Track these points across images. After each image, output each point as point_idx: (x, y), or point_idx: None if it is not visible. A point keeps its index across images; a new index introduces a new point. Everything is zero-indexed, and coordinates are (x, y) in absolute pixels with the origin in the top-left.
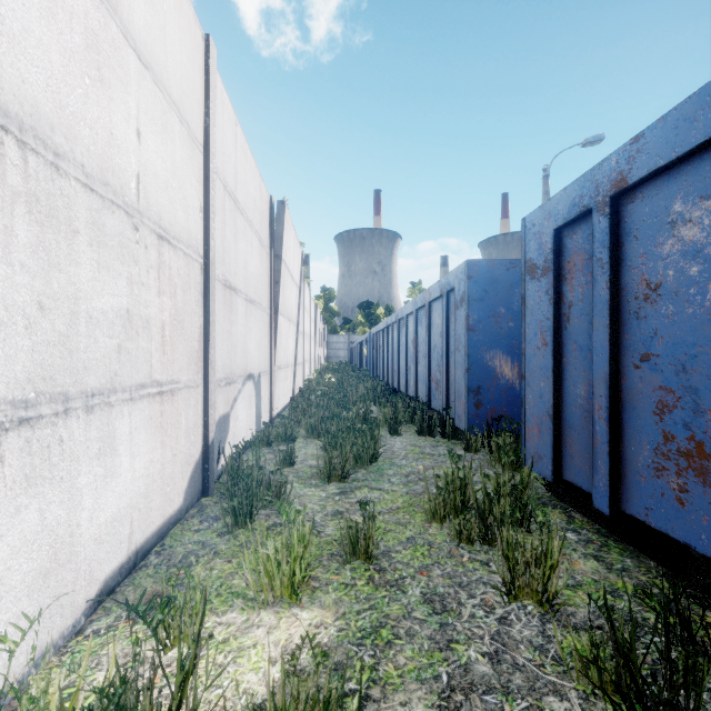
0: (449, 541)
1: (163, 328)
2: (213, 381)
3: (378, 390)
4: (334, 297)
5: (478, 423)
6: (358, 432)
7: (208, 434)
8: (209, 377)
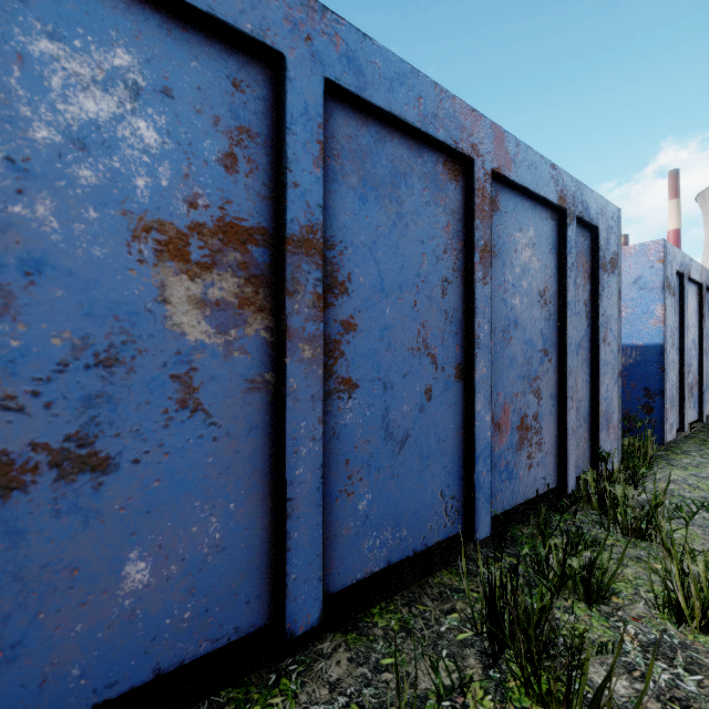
0: None
1: None
2: None
3: None
4: None
5: None
6: None
7: None
8: None
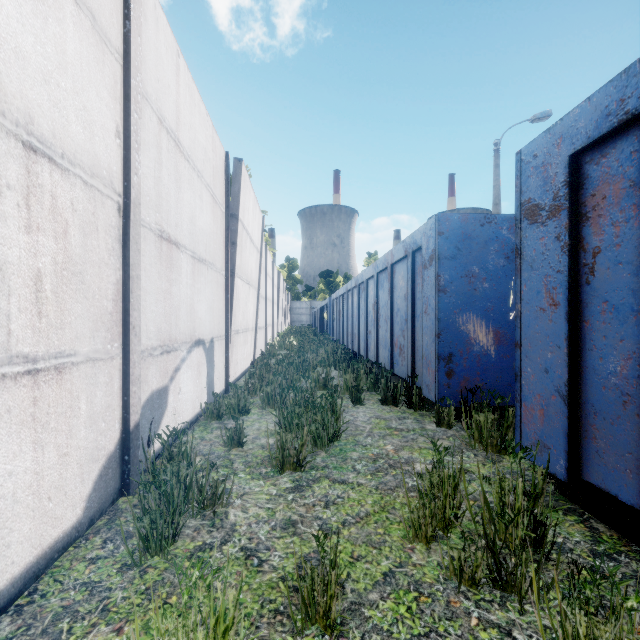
0: (443, 580)
1: (39, 279)
2: (138, 351)
3: (338, 354)
4: (297, 266)
5: (449, 394)
6: (317, 408)
7: (128, 418)
8: (130, 345)
